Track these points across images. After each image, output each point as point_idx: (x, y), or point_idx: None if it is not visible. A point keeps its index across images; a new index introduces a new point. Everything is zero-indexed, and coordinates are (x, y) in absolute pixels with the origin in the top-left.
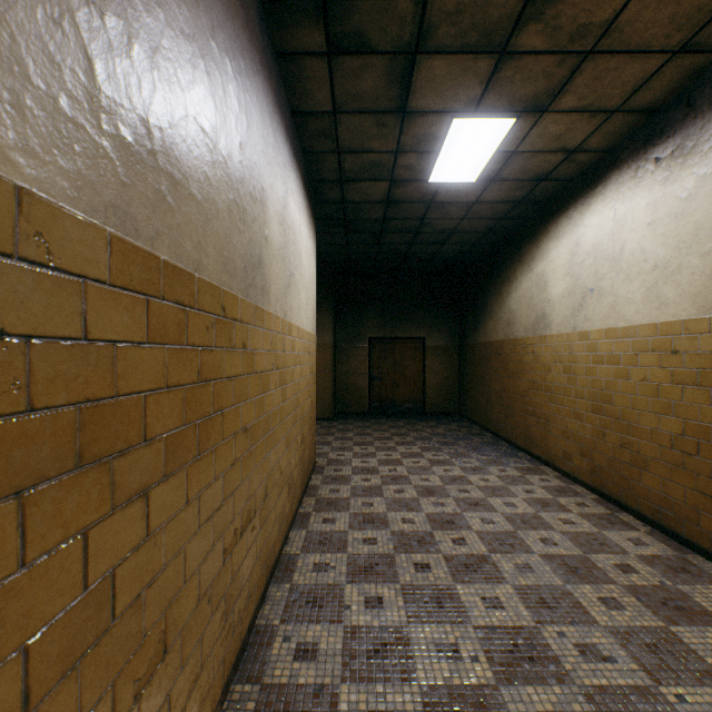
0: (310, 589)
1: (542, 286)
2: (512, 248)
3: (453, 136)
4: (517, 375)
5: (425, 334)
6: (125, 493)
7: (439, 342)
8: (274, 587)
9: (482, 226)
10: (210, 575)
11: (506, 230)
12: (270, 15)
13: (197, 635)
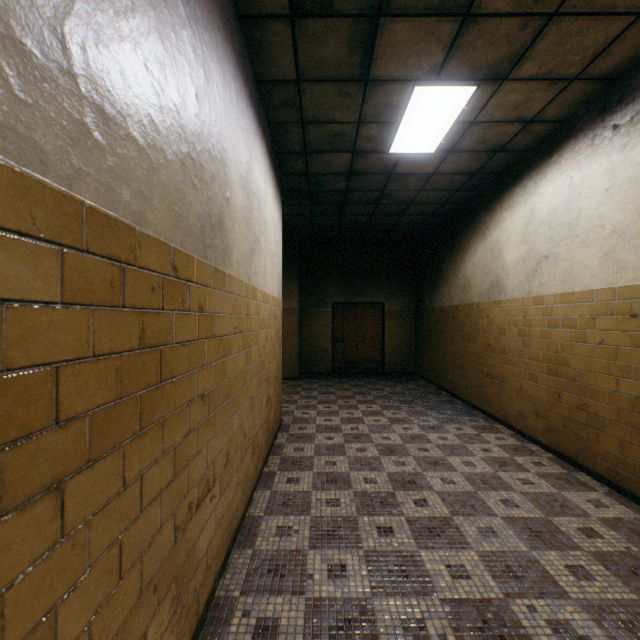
0: (273, 555)
1: (496, 253)
2: (467, 218)
3: (414, 105)
4: (472, 338)
5: (384, 299)
6: (22, 492)
7: (397, 307)
8: (236, 554)
9: (438, 197)
10: (157, 560)
11: (461, 202)
12: None
13: (138, 633)
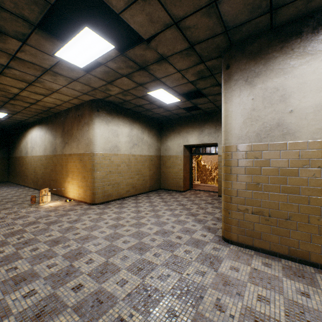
0: None
1: (27, 144)
2: (22, 131)
3: None
4: (23, 166)
5: None
6: None
7: None
8: None
9: (10, 124)
10: None
11: (20, 126)
12: None
13: None
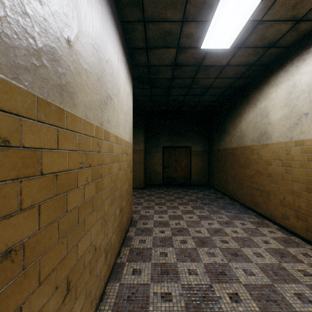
0: None
1: (264, 115)
2: (242, 96)
3: (222, 4)
4: (246, 166)
5: (191, 144)
6: None
7: (198, 148)
8: None
9: (226, 83)
10: None
11: (239, 86)
12: None
13: None
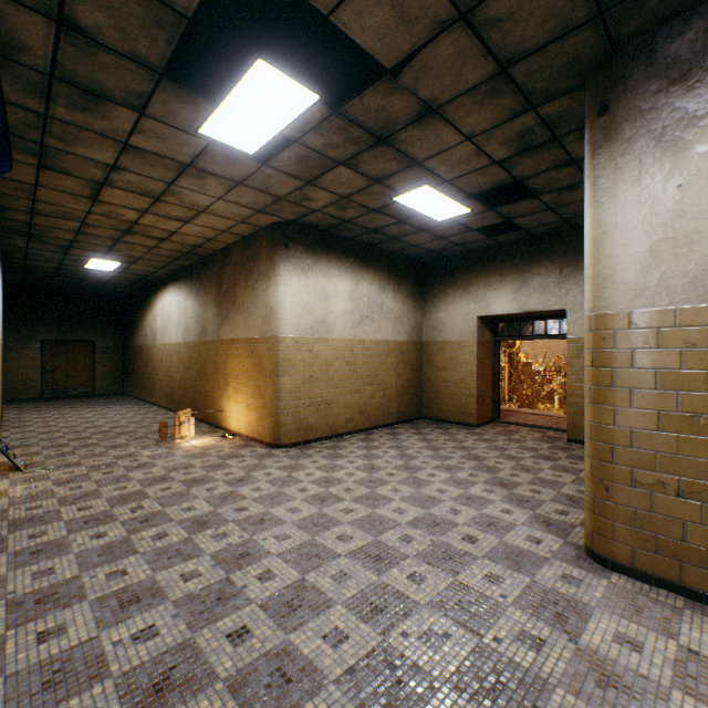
0: (22, 437)
1: (156, 320)
2: (147, 296)
3: (94, 261)
4: (148, 364)
5: (96, 338)
6: None
7: (108, 344)
8: (3, 440)
9: (127, 283)
10: None
11: (143, 286)
12: (3, 233)
13: None
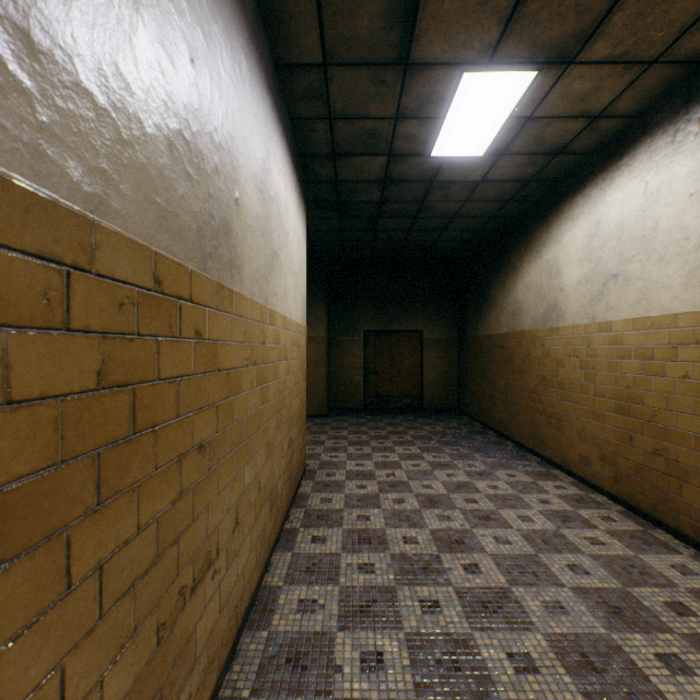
0: (293, 639)
1: (553, 273)
2: (518, 234)
3: (461, 96)
4: (524, 370)
5: (423, 327)
6: None
7: (438, 335)
8: (247, 637)
9: (486, 210)
10: (128, 678)
11: (512, 215)
12: None
13: None
